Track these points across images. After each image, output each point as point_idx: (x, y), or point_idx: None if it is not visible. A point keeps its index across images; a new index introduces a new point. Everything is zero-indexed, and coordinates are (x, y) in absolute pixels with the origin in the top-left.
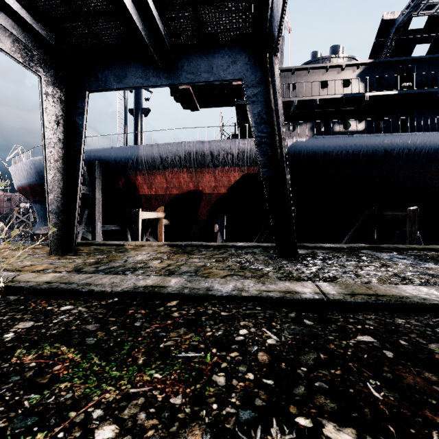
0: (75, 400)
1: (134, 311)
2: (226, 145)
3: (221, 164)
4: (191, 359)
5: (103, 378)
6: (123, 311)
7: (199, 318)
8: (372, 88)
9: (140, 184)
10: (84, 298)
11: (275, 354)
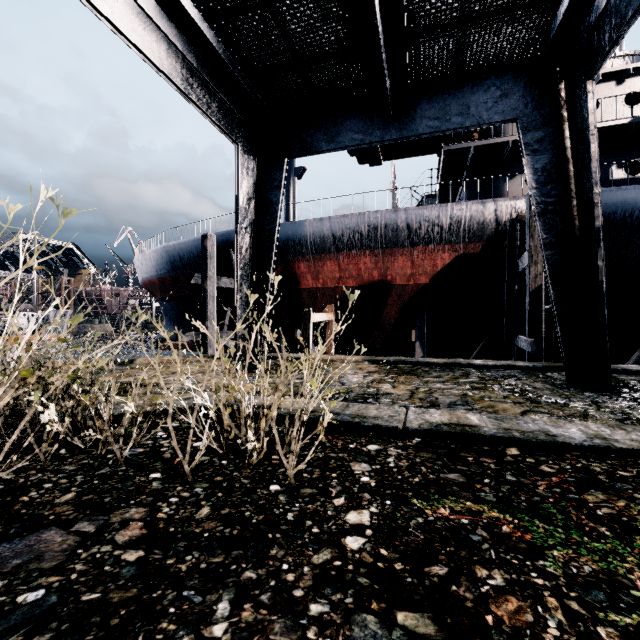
0: (607, 575)
1: (475, 459)
2: (431, 214)
3: (422, 241)
4: None
5: (594, 551)
6: (460, 458)
7: (595, 477)
8: None
9: (302, 274)
10: (370, 434)
11: None
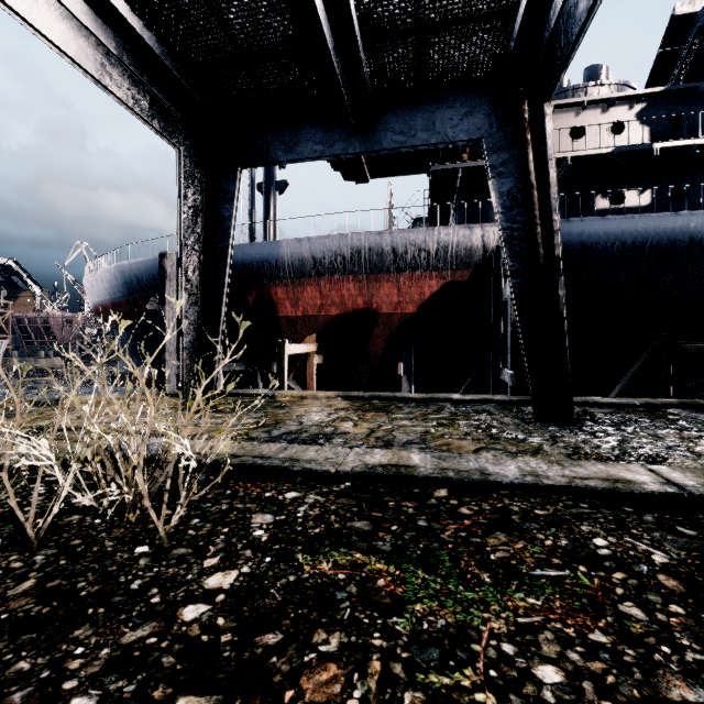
0: (458, 628)
1: (397, 504)
2: (417, 237)
3: (409, 267)
4: (559, 579)
5: (461, 601)
6: (381, 503)
7: (508, 518)
8: (664, 135)
9: (280, 301)
10: (298, 480)
11: (686, 579)
